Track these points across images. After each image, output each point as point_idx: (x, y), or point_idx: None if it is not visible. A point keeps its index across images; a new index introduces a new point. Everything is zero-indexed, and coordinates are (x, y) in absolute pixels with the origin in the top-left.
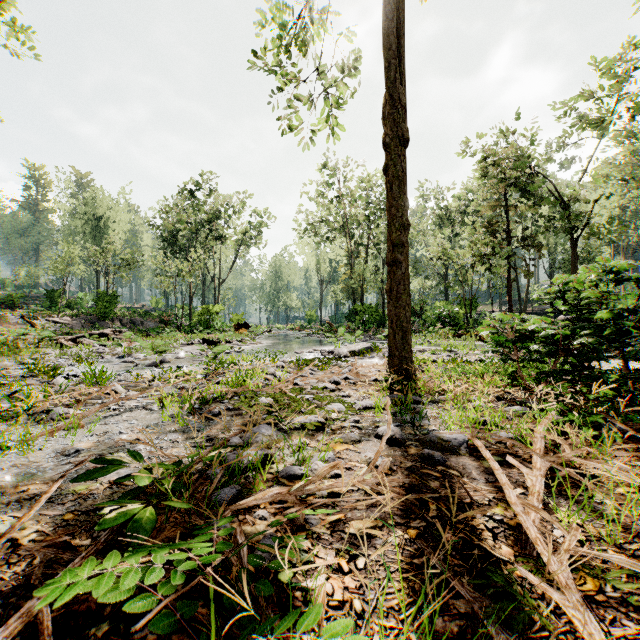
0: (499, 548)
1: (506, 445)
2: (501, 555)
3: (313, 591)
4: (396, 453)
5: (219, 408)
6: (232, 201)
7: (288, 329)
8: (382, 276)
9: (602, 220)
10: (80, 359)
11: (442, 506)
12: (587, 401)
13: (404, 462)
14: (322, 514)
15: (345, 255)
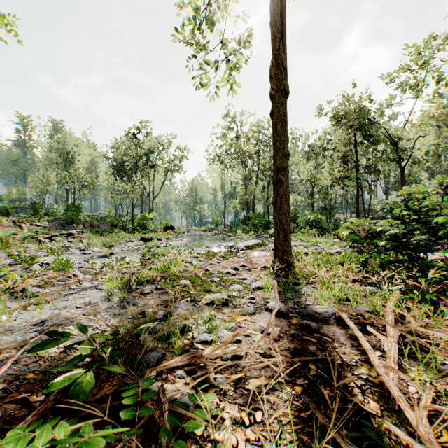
0: (368, 403)
1: (364, 317)
2: (370, 409)
3: (221, 443)
4: (282, 323)
5: (150, 288)
6: (162, 140)
7: (201, 230)
8: (267, 193)
9: (422, 154)
10: (52, 252)
11: (320, 366)
12: (419, 282)
13: (288, 330)
14: (227, 373)
15: (241, 178)
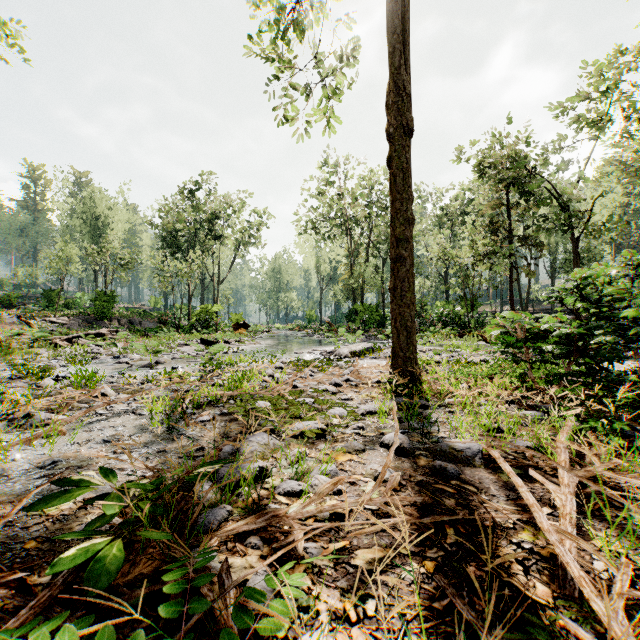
0: (533, 586)
1: (524, 455)
2: (537, 596)
3: None
4: (404, 464)
5: (213, 413)
6: (231, 200)
7: (288, 329)
8: (382, 276)
9: (603, 219)
10: (73, 360)
11: (461, 530)
12: (602, 405)
13: (414, 475)
14: (324, 541)
15: (345, 255)
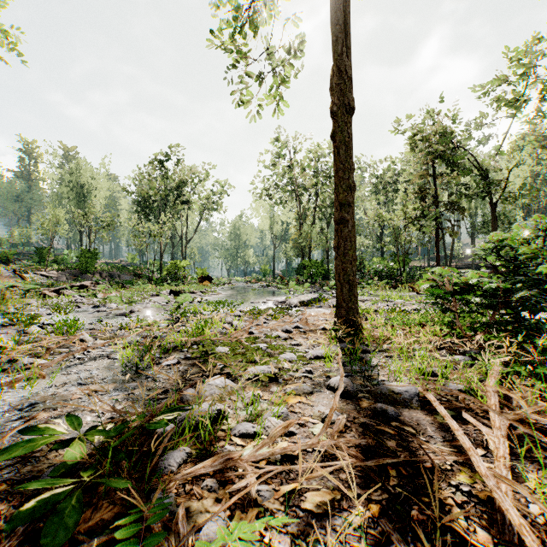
0: (474, 531)
1: (456, 397)
2: (478, 542)
3: None
4: (349, 406)
5: (178, 357)
6: (197, 171)
7: (245, 281)
8: (327, 235)
9: (516, 187)
10: (58, 309)
11: (402, 472)
12: (522, 349)
13: (357, 417)
14: (275, 483)
15: (295, 217)
